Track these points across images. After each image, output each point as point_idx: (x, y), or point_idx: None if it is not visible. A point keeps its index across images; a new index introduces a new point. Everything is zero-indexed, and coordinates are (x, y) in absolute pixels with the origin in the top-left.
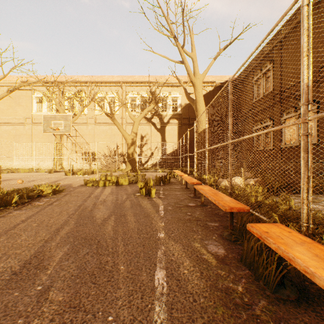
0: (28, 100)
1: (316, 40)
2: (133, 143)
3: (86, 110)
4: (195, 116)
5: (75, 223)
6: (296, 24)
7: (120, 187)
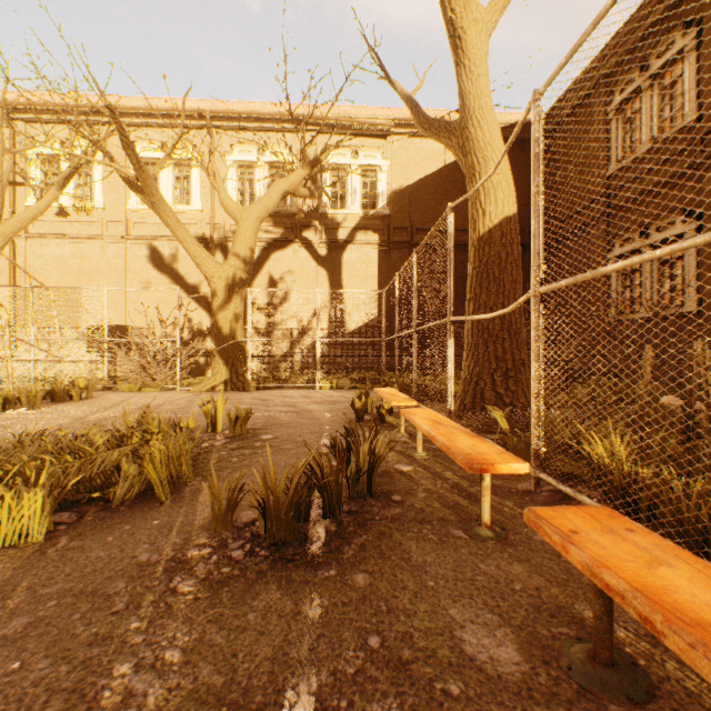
0: None
1: None
2: (233, 292)
3: (99, 196)
4: (427, 222)
5: None
6: None
7: None
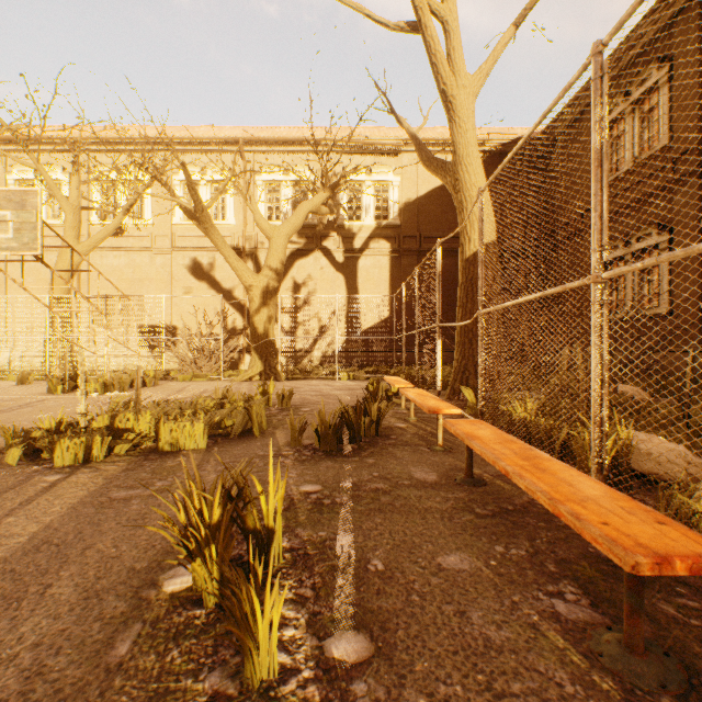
0: None
1: None
2: (267, 298)
3: (149, 214)
4: (434, 231)
5: None
6: None
7: (144, 474)
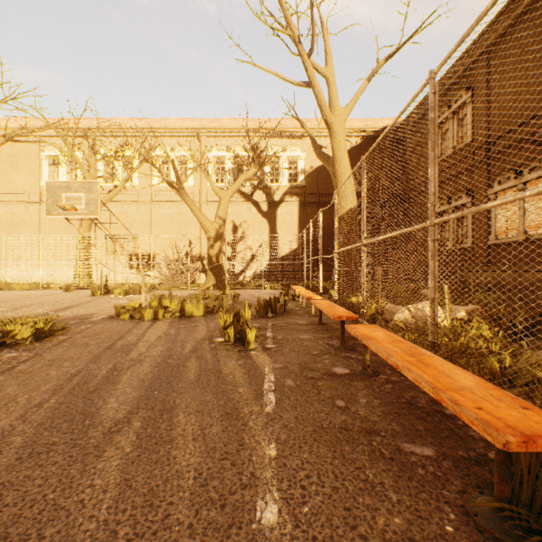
0: (33, 161)
1: None
2: (218, 237)
3: (136, 178)
4: (329, 189)
5: (22, 445)
6: (519, 15)
7: (185, 322)
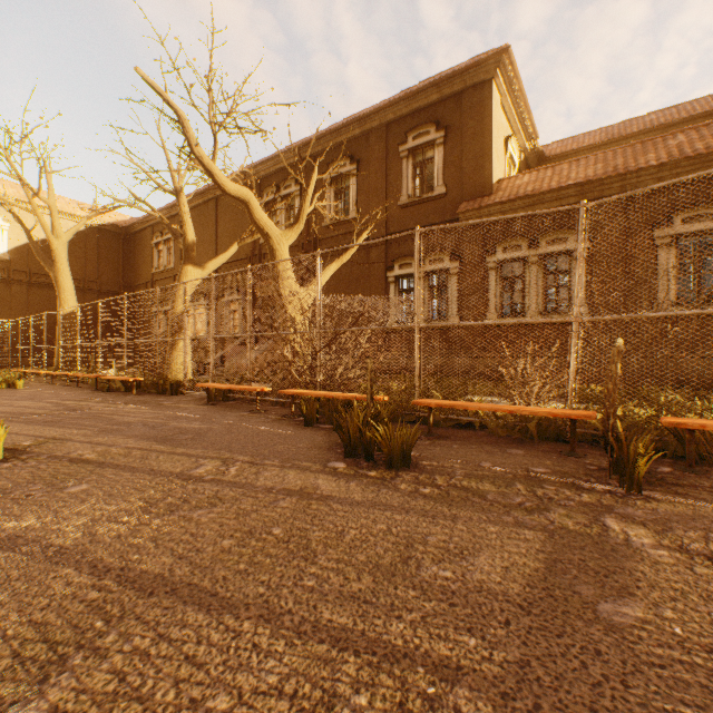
0: None
1: (208, 236)
2: None
3: None
4: (45, 270)
5: None
6: (194, 207)
7: None
